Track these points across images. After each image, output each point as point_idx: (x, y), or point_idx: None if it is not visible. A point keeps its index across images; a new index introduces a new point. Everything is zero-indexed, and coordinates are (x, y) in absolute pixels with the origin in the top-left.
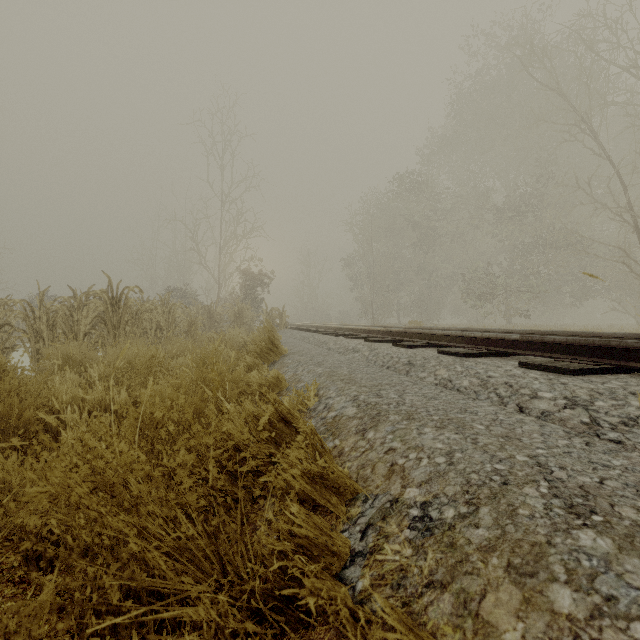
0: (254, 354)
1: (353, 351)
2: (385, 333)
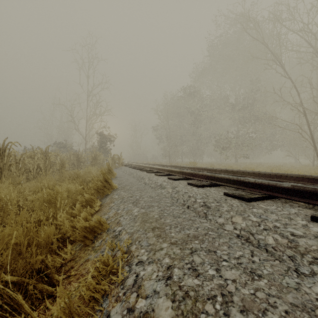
0: (91, 191)
1: (161, 187)
2: (180, 173)
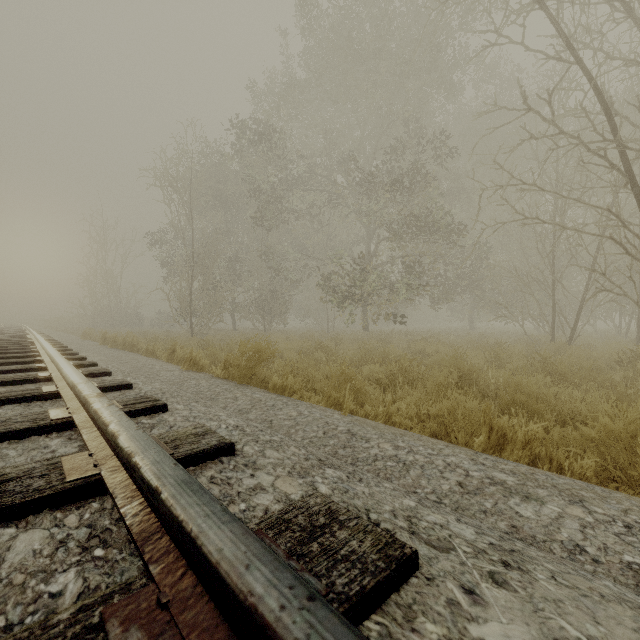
0: None
1: None
2: None
